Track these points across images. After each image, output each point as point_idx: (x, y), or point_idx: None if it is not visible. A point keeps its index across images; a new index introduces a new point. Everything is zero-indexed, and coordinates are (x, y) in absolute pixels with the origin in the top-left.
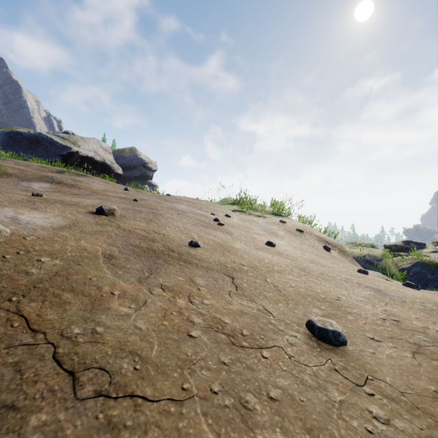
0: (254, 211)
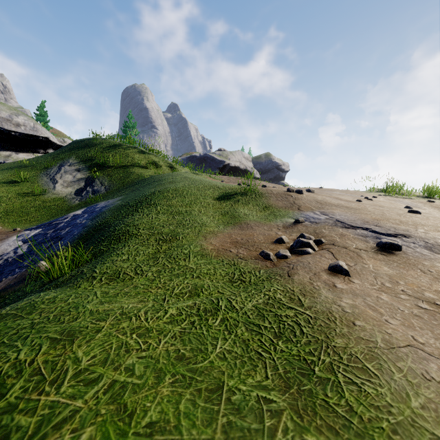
0: (401, 195)
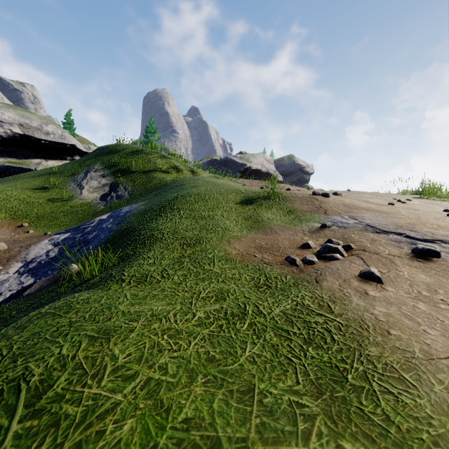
0: (438, 198)
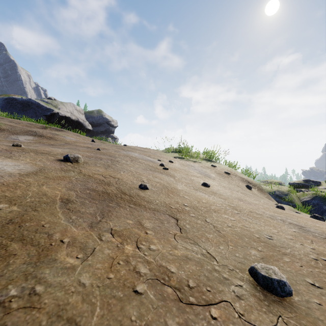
0: (191, 158)
